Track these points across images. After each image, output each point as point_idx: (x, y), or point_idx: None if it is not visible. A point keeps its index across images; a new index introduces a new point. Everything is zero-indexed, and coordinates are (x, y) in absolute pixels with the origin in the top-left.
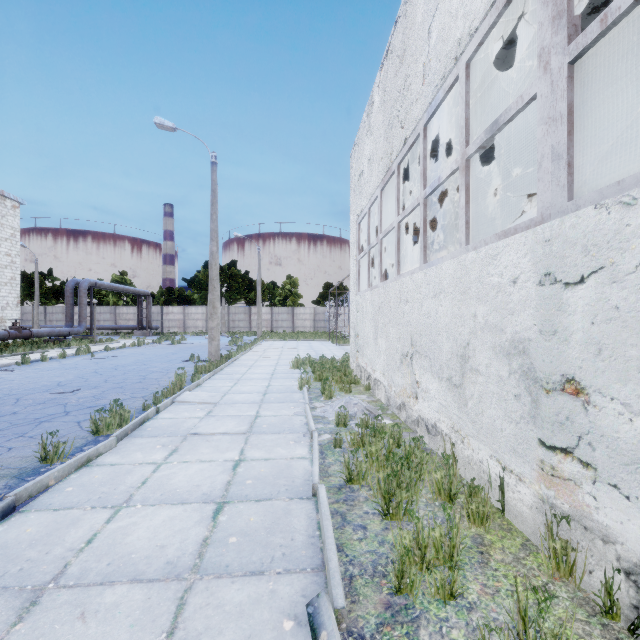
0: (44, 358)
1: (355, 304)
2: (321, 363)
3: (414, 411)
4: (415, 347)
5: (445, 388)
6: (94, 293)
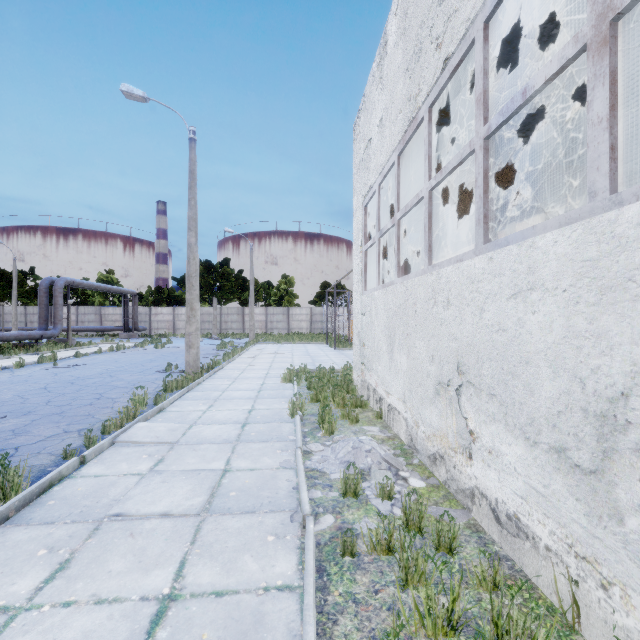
0: None
1: (360, 306)
2: (318, 377)
3: (464, 475)
4: (466, 376)
5: (546, 463)
6: (79, 293)
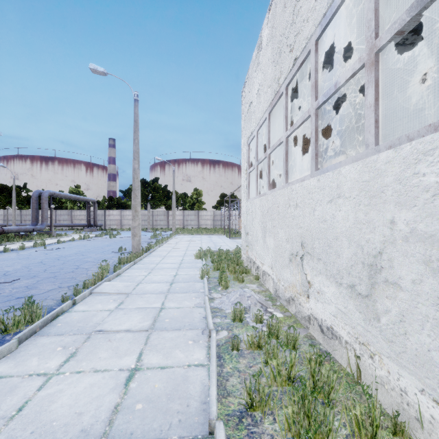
0: (6, 250)
1: (245, 208)
2: (218, 255)
3: (305, 308)
4: (306, 249)
5: (345, 295)
6: (56, 200)
